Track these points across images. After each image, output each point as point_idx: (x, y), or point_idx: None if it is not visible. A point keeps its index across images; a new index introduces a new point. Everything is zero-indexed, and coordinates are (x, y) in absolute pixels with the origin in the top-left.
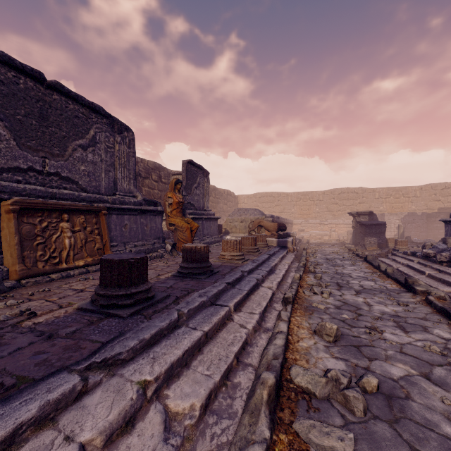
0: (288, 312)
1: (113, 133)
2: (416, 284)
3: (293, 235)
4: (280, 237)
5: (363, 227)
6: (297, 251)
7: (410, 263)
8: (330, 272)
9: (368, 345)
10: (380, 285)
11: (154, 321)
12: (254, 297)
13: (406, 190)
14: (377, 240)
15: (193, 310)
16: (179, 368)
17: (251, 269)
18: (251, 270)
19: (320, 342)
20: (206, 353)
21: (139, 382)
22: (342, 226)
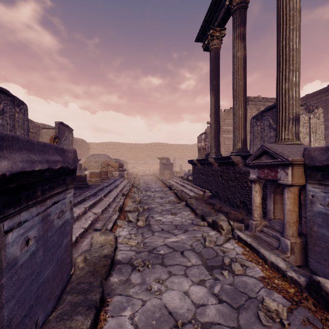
0: (124, 197)
1: (14, 106)
2: (173, 187)
3: (127, 170)
4: (120, 171)
5: (163, 165)
6: (129, 179)
7: (176, 181)
8: (144, 186)
9: (149, 203)
10: (162, 189)
11: (78, 198)
12: (110, 194)
13: (186, 146)
14: (169, 172)
15: (89, 196)
16: (91, 207)
17: (107, 185)
18: (107, 186)
19: (135, 203)
20: (98, 205)
21: (84, 207)
22: (156, 165)
